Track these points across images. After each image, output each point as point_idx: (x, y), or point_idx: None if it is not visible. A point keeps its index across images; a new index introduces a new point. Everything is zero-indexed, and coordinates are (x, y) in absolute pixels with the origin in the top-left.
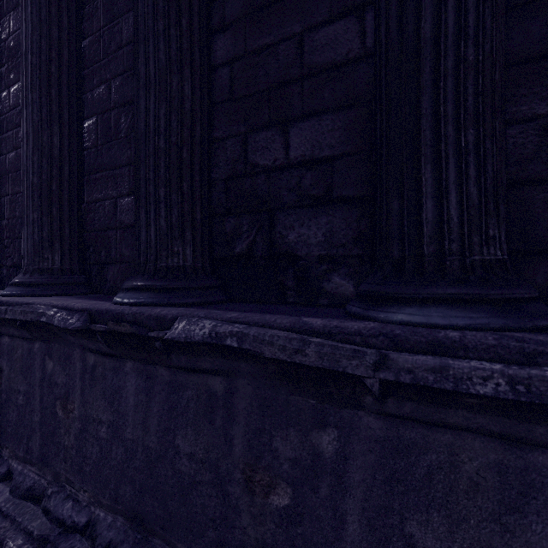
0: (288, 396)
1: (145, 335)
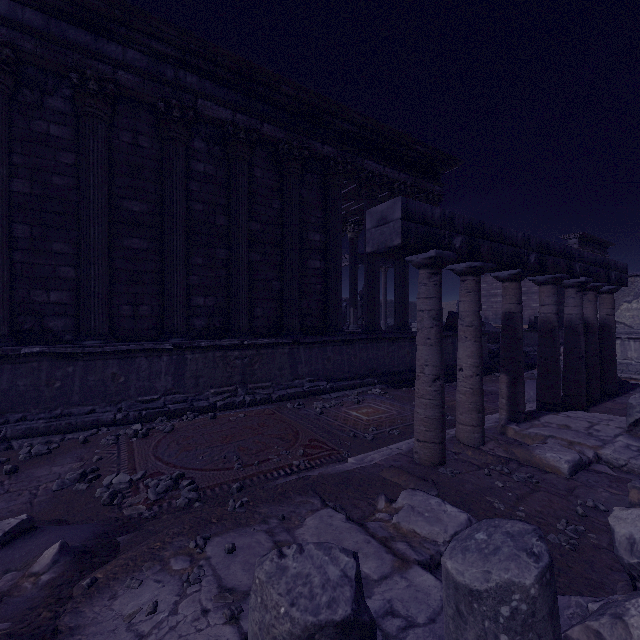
0: (60, 362)
1: (8, 354)
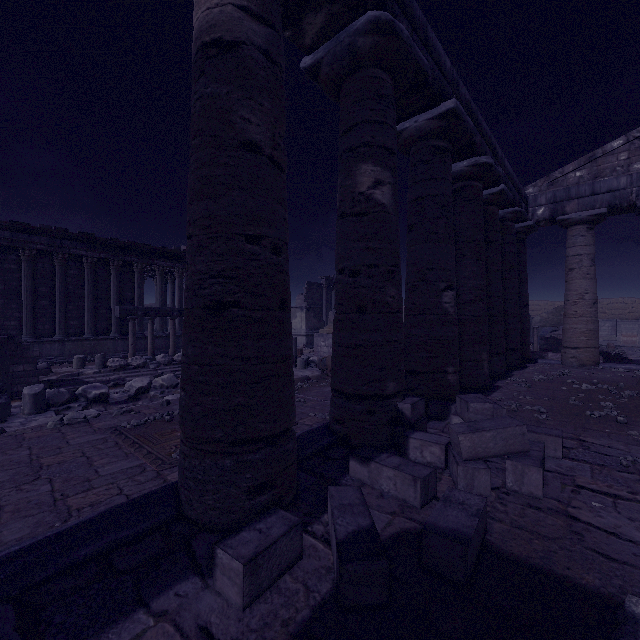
0: None
1: None
